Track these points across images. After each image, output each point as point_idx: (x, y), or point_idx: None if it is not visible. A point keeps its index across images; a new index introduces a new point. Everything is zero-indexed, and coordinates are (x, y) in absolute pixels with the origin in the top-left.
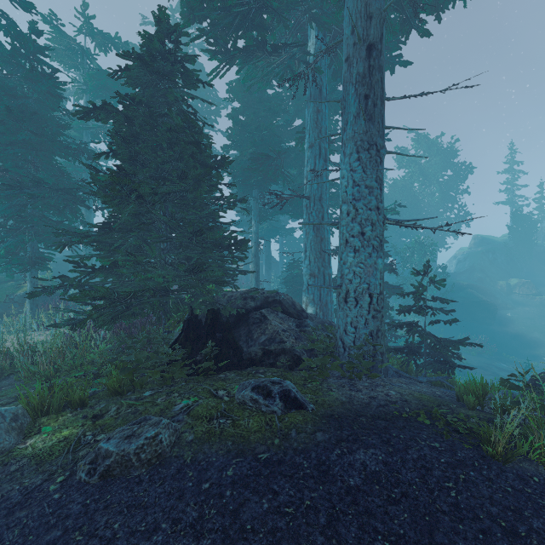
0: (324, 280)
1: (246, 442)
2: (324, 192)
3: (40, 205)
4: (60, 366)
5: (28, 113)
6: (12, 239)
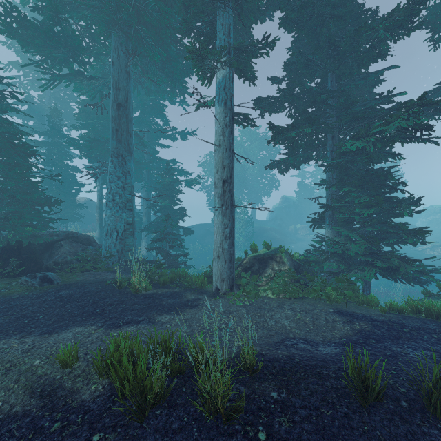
0: None
1: (10, 294)
2: None
3: None
4: None
5: None
6: None
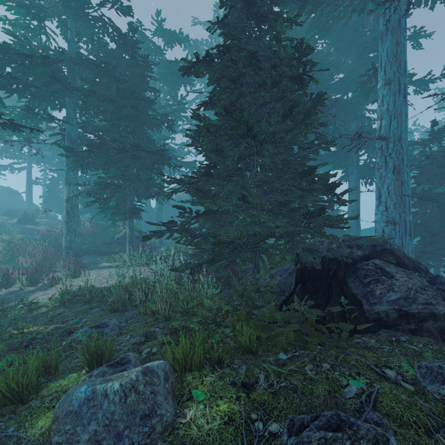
0: (405, 228)
1: None
2: (403, 132)
3: (137, 165)
4: (171, 306)
5: (129, 93)
6: (119, 194)
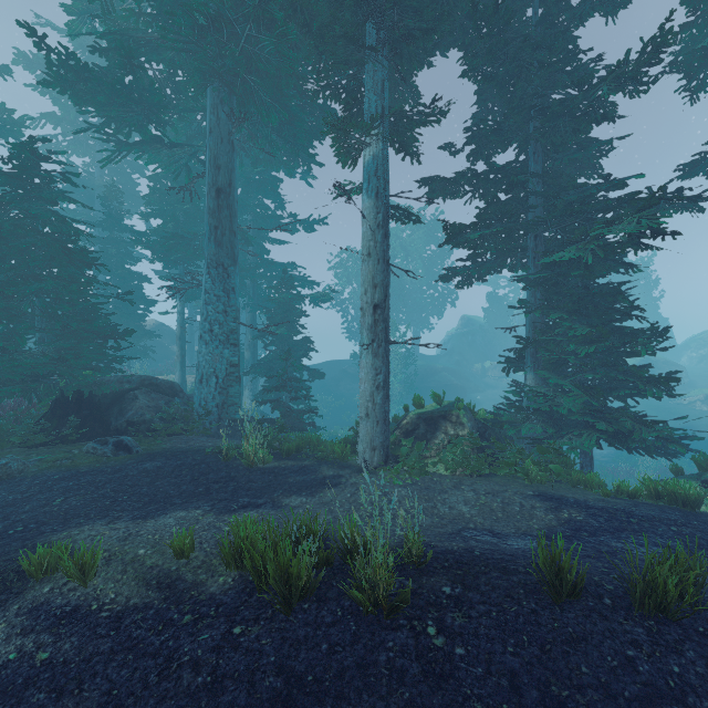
0: None
1: (76, 466)
2: None
3: None
4: None
5: None
6: None
